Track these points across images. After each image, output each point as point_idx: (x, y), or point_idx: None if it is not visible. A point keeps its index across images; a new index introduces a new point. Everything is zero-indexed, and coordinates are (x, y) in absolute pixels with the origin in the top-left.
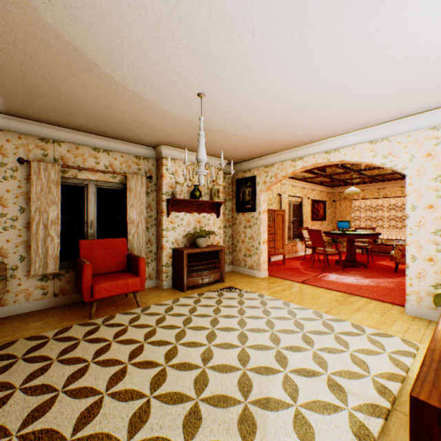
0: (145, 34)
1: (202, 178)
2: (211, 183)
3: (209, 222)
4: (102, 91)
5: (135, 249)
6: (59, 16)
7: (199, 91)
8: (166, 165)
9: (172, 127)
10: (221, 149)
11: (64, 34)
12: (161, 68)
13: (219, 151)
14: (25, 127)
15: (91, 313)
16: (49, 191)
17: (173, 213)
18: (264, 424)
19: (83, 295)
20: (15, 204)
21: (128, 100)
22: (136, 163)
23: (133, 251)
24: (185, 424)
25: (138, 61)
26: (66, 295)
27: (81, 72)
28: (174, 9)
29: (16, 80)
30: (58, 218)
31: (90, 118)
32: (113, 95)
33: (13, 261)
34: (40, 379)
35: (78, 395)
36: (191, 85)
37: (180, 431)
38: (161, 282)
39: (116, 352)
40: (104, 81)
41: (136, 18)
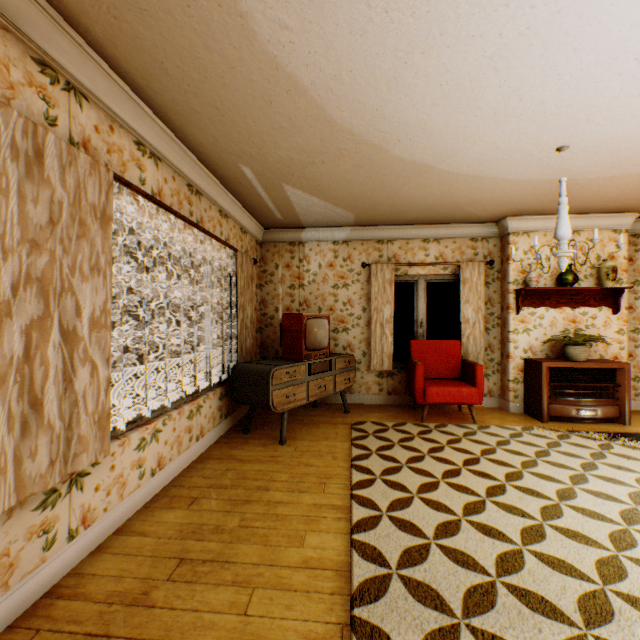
0: (479, 126)
1: (562, 261)
2: (599, 258)
3: (593, 322)
4: (434, 186)
5: (469, 355)
6: (403, 148)
7: (557, 146)
8: (513, 242)
9: (520, 194)
10: (617, 199)
11: (405, 157)
12: (500, 144)
13: (613, 203)
14: (366, 234)
15: (421, 417)
16: (384, 291)
17: (524, 308)
18: (639, 581)
19: (414, 396)
20: (359, 304)
21: (461, 184)
22: (470, 248)
23: (466, 357)
24: (522, 532)
25: (472, 149)
26: (397, 396)
27: (416, 177)
28: (511, 95)
29: (365, 200)
30: (390, 316)
31: (420, 211)
32: (445, 185)
33: (357, 355)
34: (387, 452)
35: (417, 472)
36: (544, 144)
37: (516, 534)
38: (506, 402)
39: (448, 455)
40: (436, 177)
41: (470, 120)
